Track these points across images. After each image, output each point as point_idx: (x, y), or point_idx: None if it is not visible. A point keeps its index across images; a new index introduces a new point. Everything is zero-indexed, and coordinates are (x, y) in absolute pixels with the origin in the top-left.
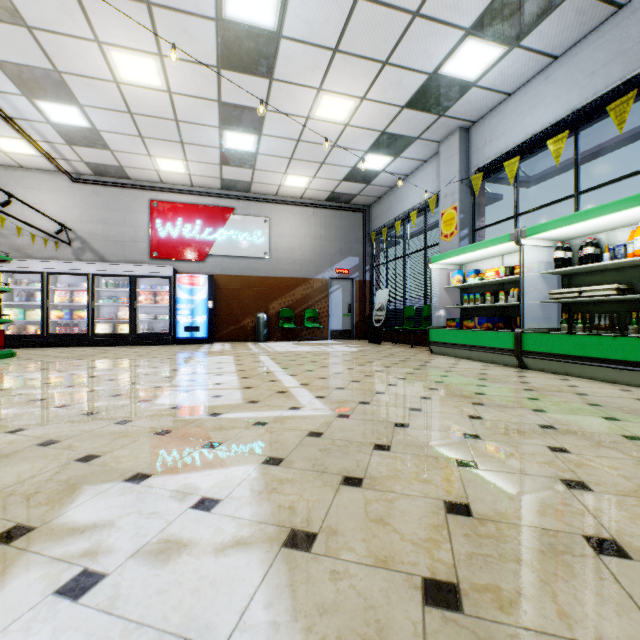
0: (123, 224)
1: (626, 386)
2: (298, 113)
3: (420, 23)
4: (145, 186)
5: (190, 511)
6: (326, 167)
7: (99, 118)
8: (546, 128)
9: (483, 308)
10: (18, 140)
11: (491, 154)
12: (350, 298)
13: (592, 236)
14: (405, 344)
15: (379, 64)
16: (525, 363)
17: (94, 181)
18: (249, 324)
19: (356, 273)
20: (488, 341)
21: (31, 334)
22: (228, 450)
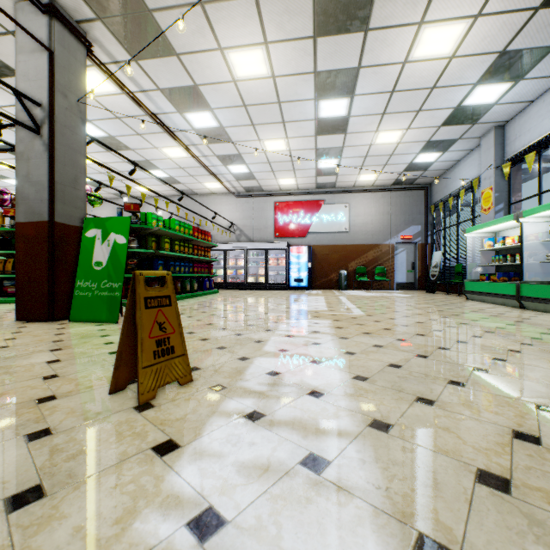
0: (260, 218)
1: None
2: (364, 144)
3: (437, 90)
4: (271, 194)
5: (312, 323)
6: (388, 166)
7: (253, 167)
8: None
9: (511, 266)
10: (215, 183)
11: (520, 146)
12: (413, 258)
13: None
14: (457, 294)
15: (414, 112)
16: (523, 305)
17: (246, 195)
18: (334, 278)
19: (418, 238)
20: (500, 290)
21: (219, 282)
22: (322, 318)
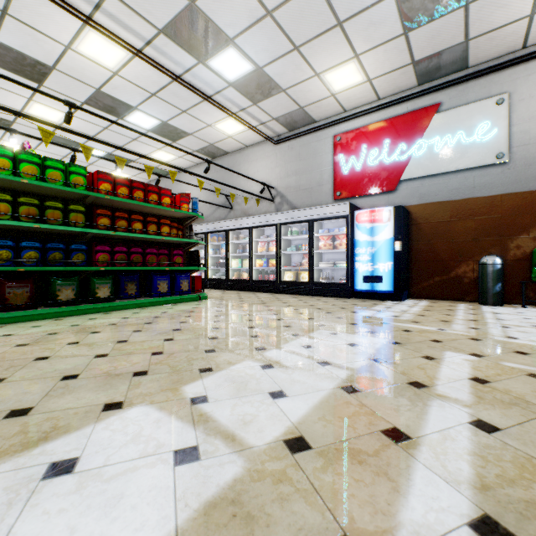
0: (310, 170)
1: None
2: None
3: None
4: (328, 123)
5: None
6: None
7: (252, 48)
8: None
9: None
10: (228, 119)
11: None
12: None
13: None
14: None
15: None
16: None
17: (288, 137)
18: (465, 274)
19: None
20: None
21: (243, 279)
22: None
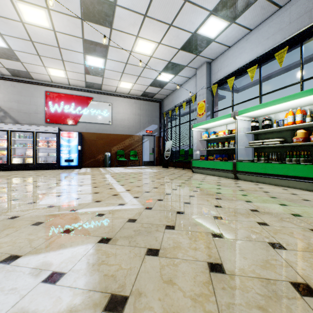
0: (29, 103)
1: (285, 187)
2: (126, 48)
3: (188, 5)
4: (42, 83)
5: (41, 285)
6: (141, 78)
7: (13, 42)
8: (247, 63)
9: (217, 150)
10: None
11: (221, 75)
12: (153, 145)
13: (268, 116)
14: (180, 168)
15: (167, 25)
16: (238, 177)
17: (12, 79)
18: (101, 158)
19: (156, 133)
20: (220, 166)
21: None
22: (77, 234)
